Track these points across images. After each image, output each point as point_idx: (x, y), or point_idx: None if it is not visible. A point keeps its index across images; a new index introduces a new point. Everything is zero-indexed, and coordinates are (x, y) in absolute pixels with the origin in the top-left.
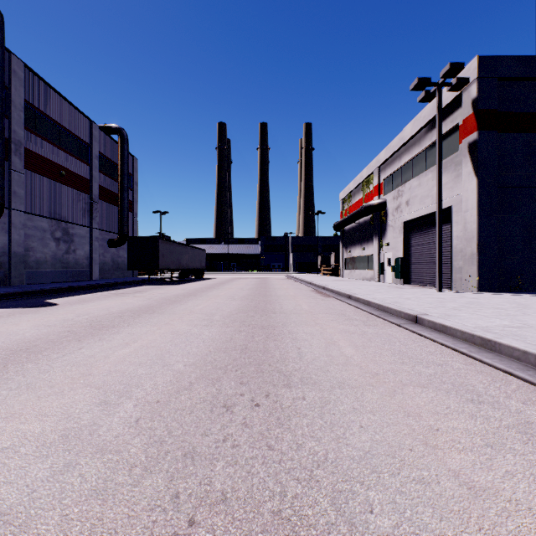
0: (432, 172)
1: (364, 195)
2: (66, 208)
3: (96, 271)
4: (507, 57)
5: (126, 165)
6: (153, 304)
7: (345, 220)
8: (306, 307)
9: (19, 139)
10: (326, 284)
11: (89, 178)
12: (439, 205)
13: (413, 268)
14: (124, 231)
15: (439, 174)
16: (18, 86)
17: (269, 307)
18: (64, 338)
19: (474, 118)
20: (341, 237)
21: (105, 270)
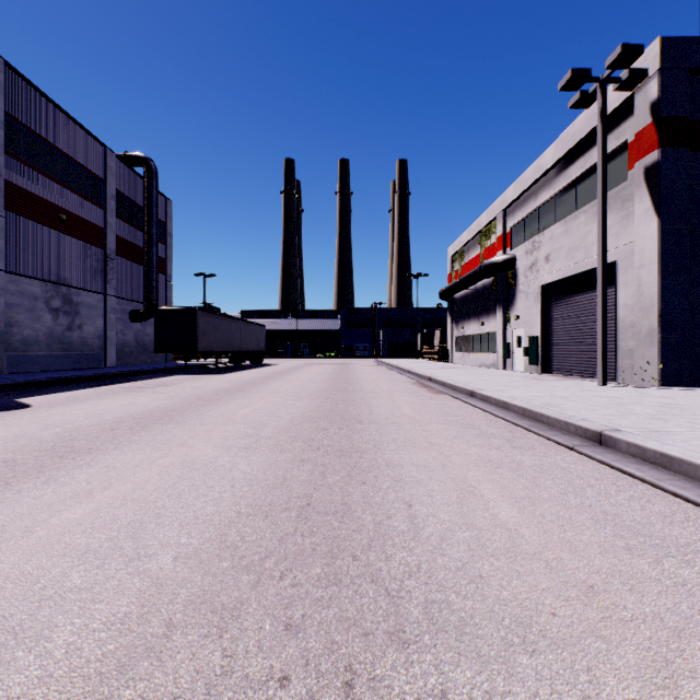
0: (586, 212)
1: (483, 250)
2: (68, 266)
3: (113, 355)
4: None
5: (154, 209)
6: (176, 406)
7: (456, 285)
8: (408, 412)
9: None
10: (432, 373)
11: (102, 226)
12: (602, 258)
13: (555, 350)
14: (152, 300)
15: (602, 212)
16: None
17: (351, 412)
18: None
19: (654, 130)
20: (449, 308)
21: (126, 354)
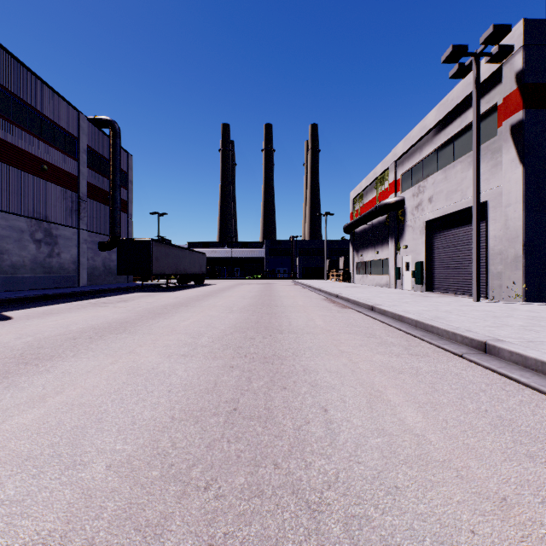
0: (462, 162)
1: (378, 193)
2: (49, 206)
3: (85, 277)
4: None
5: (118, 161)
6: (130, 318)
7: (357, 221)
8: (321, 323)
9: None
10: (338, 291)
11: (76, 175)
12: (477, 198)
13: (437, 273)
14: (116, 233)
15: (477, 161)
16: None
17: (274, 323)
18: None
19: (519, 94)
20: (351, 240)
21: (96, 276)
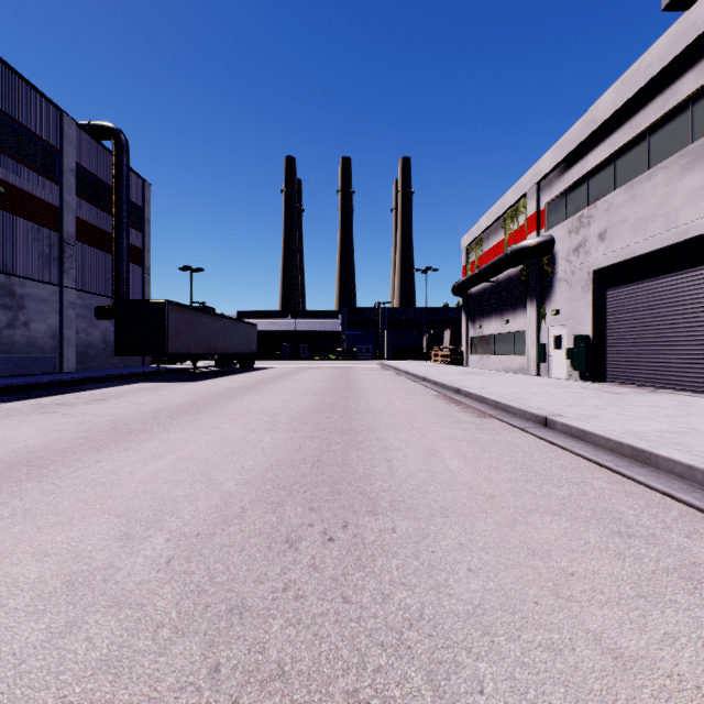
0: (667, 168)
1: (508, 235)
2: (8, 250)
3: (71, 358)
4: None
5: (124, 187)
6: (53, 448)
7: (474, 277)
8: (459, 467)
9: None
10: (456, 382)
11: (57, 205)
12: None
13: (613, 353)
14: (121, 293)
15: None
16: None
17: (354, 467)
18: None
19: None
20: (464, 305)
21: (91, 357)
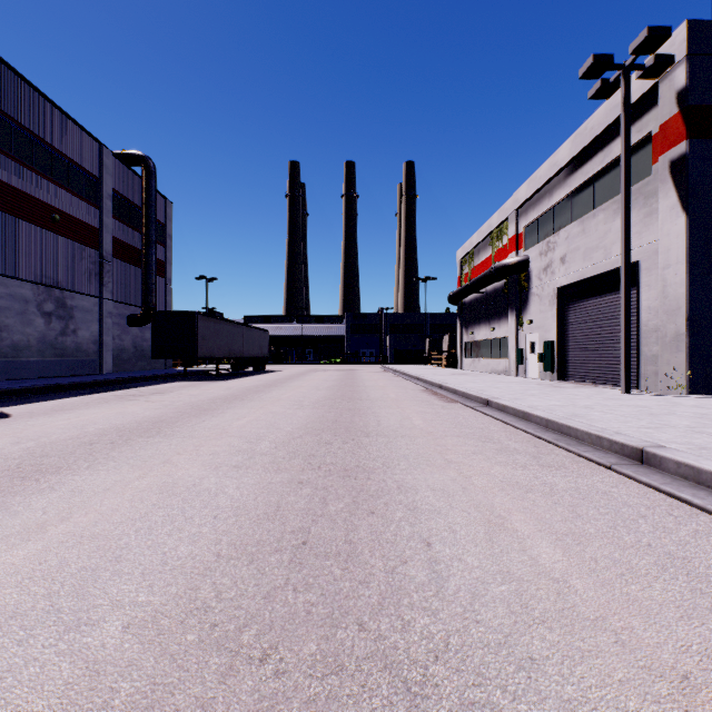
0: (605, 210)
1: (494, 252)
2: (62, 268)
3: (109, 361)
4: None
5: (153, 209)
6: (167, 416)
7: (466, 288)
8: (419, 423)
9: None
10: (442, 380)
11: (97, 227)
12: (625, 257)
13: (571, 356)
14: (150, 304)
15: (625, 208)
16: None
17: (357, 423)
18: None
19: (681, 120)
20: (459, 313)
21: (124, 360)
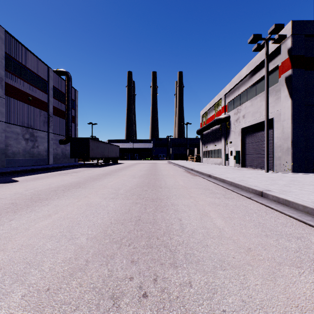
0: (260, 96)
1: (216, 112)
2: (32, 120)
3: (52, 159)
4: (311, 21)
5: (70, 94)
6: (81, 181)
7: (204, 128)
8: (182, 183)
9: (1, 76)
10: (193, 167)
11: (47, 102)
12: (266, 117)
13: (247, 157)
14: (69, 134)
15: (266, 97)
16: (1, 43)
17: (157, 183)
18: (5, 210)
19: (289, 61)
20: (201, 138)
21: (57, 158)
